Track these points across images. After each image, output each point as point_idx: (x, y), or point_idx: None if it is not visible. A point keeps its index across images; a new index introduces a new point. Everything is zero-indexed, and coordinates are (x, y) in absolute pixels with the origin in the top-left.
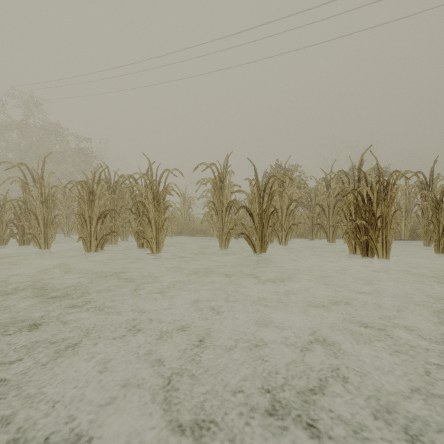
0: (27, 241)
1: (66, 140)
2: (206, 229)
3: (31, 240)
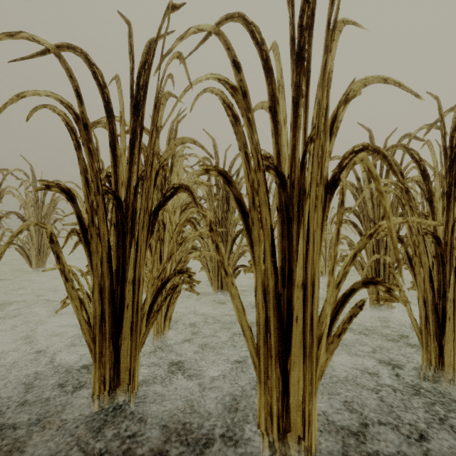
0: None
1: None
2: None
3: None
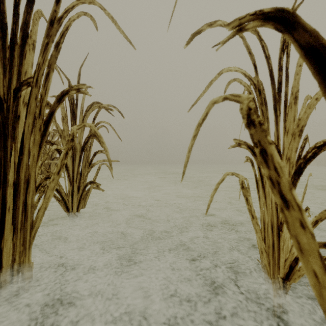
0: None
1: None
2: None
3: None
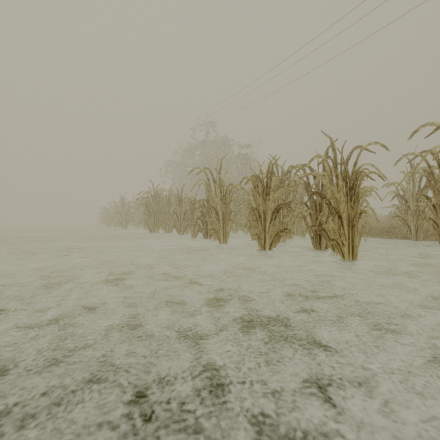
0: (209, 235)
1: (231, 149)
2: (391, 228)
3: (212, 234)
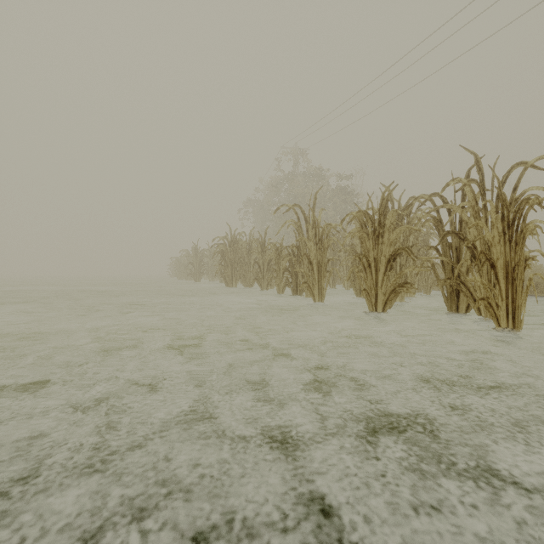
0: (299, 291)
1: (326, 182)
2: None
3: (303, 290)
